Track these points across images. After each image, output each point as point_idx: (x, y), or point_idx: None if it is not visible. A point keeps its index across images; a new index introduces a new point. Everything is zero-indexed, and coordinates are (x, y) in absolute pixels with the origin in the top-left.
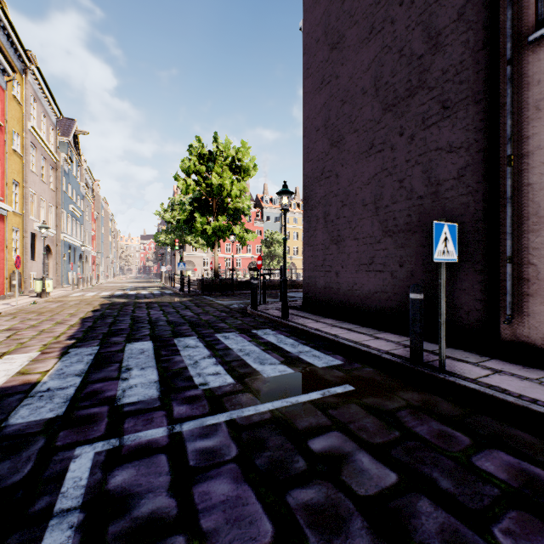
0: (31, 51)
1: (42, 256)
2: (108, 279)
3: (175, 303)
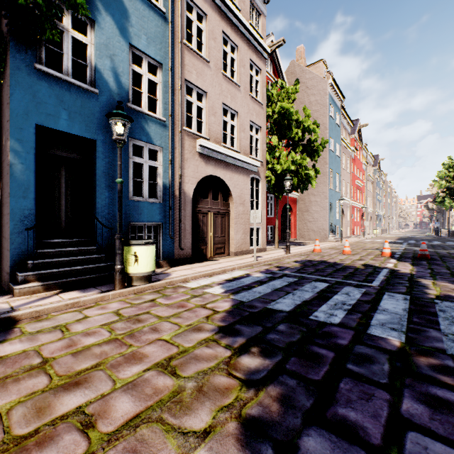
0: (366, 143)
1: (369, 220)
2: (392, 231)
3: (428, 238)
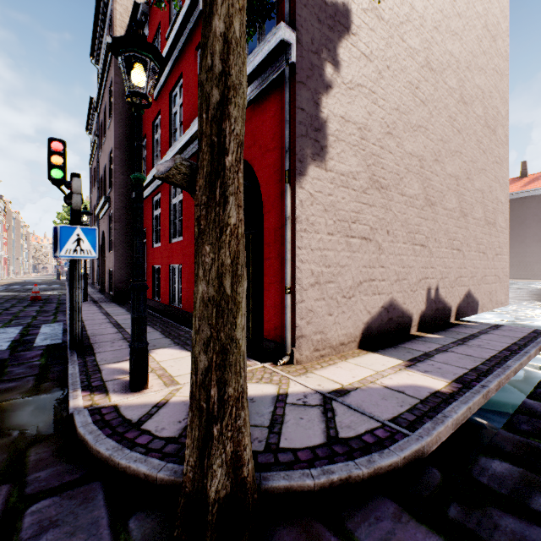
0: None
1: None
2: (18, 275)
3: (45, 282)
